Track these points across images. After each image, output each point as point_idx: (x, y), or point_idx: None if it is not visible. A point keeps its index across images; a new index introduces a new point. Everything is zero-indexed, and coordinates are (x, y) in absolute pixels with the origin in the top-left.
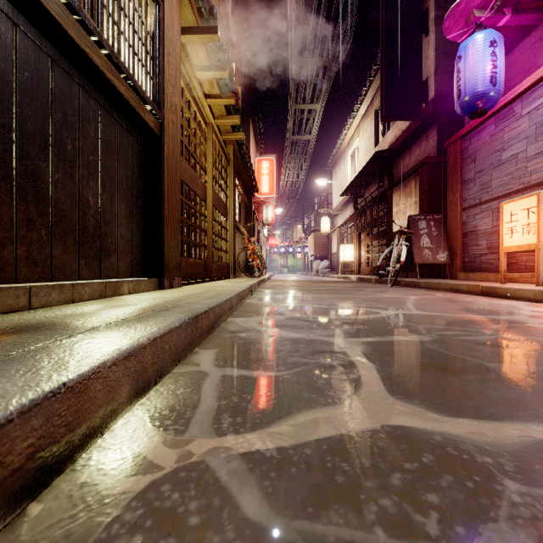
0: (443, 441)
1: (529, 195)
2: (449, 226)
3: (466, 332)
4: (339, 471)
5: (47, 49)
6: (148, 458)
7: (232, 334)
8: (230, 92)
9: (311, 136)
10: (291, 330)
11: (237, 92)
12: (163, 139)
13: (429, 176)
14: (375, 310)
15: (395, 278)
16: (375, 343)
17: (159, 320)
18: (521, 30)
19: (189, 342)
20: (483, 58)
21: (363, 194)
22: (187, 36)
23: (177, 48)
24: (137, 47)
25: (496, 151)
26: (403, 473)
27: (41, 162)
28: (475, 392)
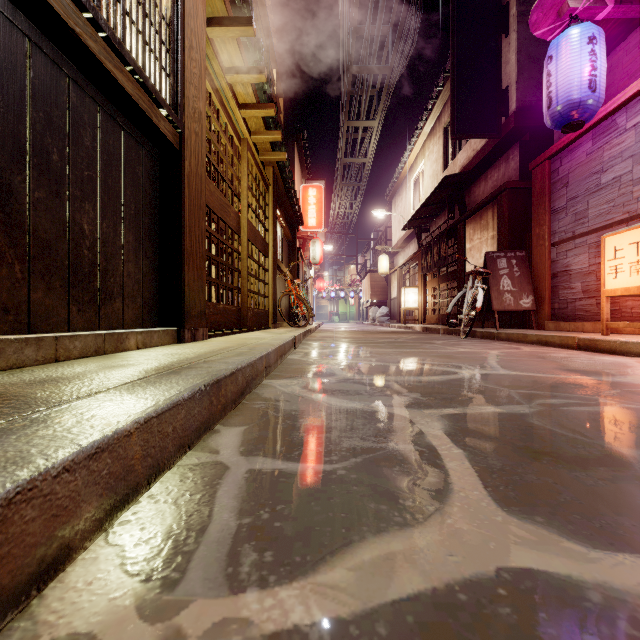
0: (606, 605)
1: (639, 226)
2: (534, 265)
3: (575, 400)
4: None
5: (22, 26)
6: None
7: (268, 403)
8: (269, 101)
9: (367, 158)
10: (345, 397)
11: (279, 104)
12: (183, 154)
13: (510, 204)
14: (450, 368)
15: (470, 328)
16: (459, 416)
17: (160, 389)
18: (624, 25)
19: (206, 418)
20: (579, 58)
21: (429, 228)
22: (216, 29)
23: (202, 42)
24: (149, 35)
25: (594, 173)
26: None
27: (14, 175)
28: (623, 500)
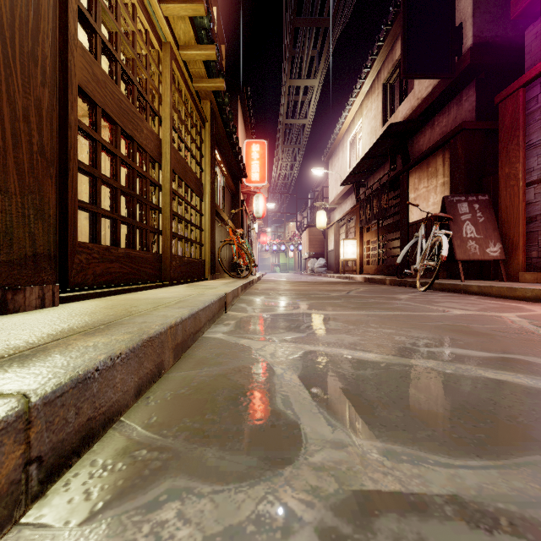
0: None
1: None
2: (502, 208)
3: None
4: None
5: None
6: None
7: None
8: None
9: (307, 119)
10: None
11: (220, 48)
12: None
13: (466, 146)
14: None
15: (433, 280)
16: None
17: None
18: None
19: None
20: None
21: (367, 183)
22: None
23: None
24: None
25: None
26: None
27: None
28: None
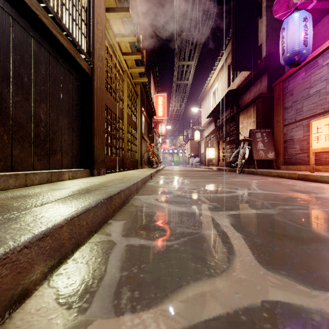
0: (323, 322)
1: None
2: (275, 136)
3: (298, 206)
4: None
5: (8, 10)
6: None
7: (137, 208)
8: (138, 51)
9: (188, 81)
10: (178, 205)
11: (143, 53)
12: (93, 78)
13: (262, 105)
14: (232, 190)
15: (242, 169)
16: (238, 215)
17: (79, 201)
18: (322, 12)
19: (104, 216)
20: (298, 29)
21: (220, 117)
22: (110, 13)
23: (103, 20)
24: (75, 16)
25: (306, 88)
26: None
27: (4, 88)
28: (328, 262)
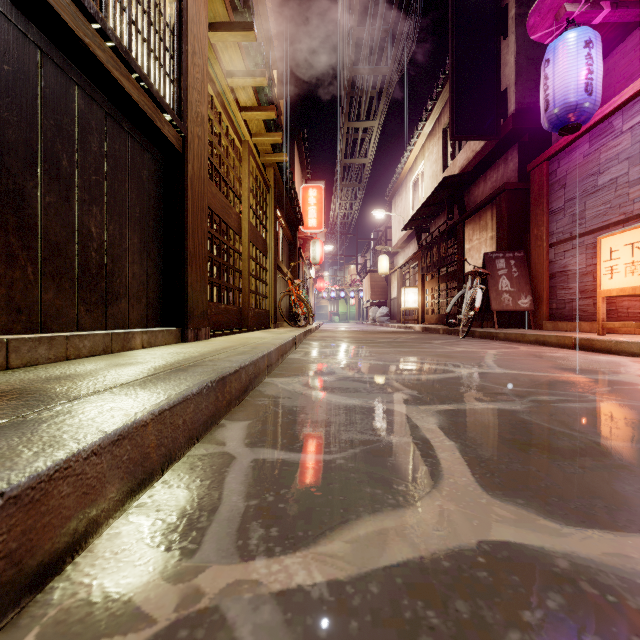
0: (572, 570)
1: (634, 227)
2: (533, 265)
3: (566, 397)
4: (424, 627)
5: (34, 37)
6: (135, 602)
7: (270, 400)
8: (270, 103)
9: (367, 159)
10: (345, 394)
11: (279, 105)
12: (186, 157)
13: (509, 205)
14: (447, 367)
15: (469, 328)
16: (453, 412)
17: (170, 384)
18: (621, 28)
19: (213, 412)
20: (576, 62)
21: (429, 228)
22: (217, 34)
23: (204, 47)
24: (153, 42)
25: (591, 175)
26: (522, 630)
27: (27, 181)
28: (599, 485)
